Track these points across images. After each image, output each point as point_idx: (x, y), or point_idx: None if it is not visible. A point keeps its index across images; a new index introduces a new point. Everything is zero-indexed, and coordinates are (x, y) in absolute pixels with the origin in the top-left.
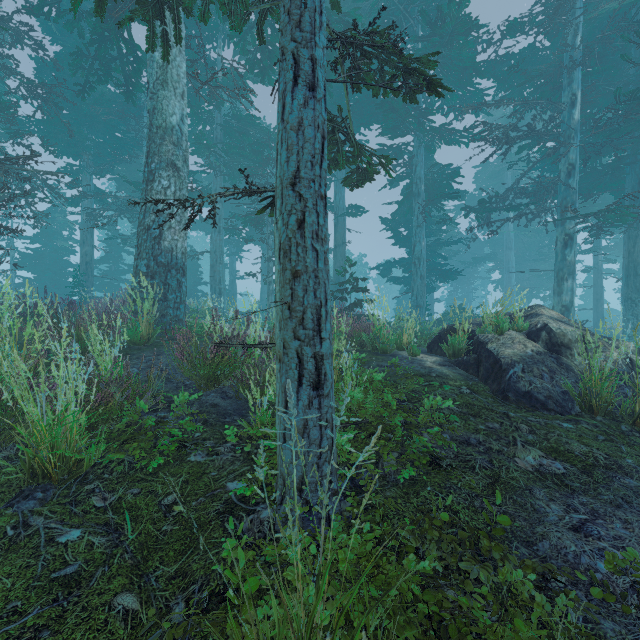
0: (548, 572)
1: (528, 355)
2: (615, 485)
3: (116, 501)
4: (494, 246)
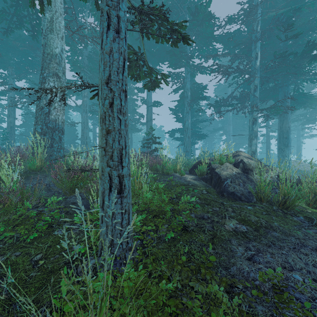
0: (233, 283)
1: (234, 174)
2: (269, 236)
3: (4, 260)
4: (223, 123)
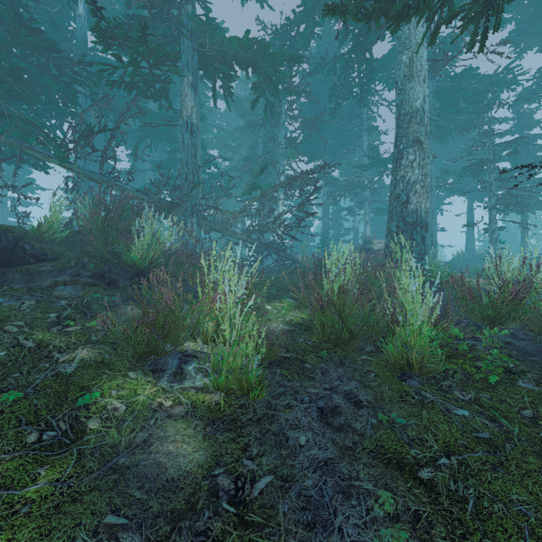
0: None
1: None
2: None
3: (474, 399)
4: None
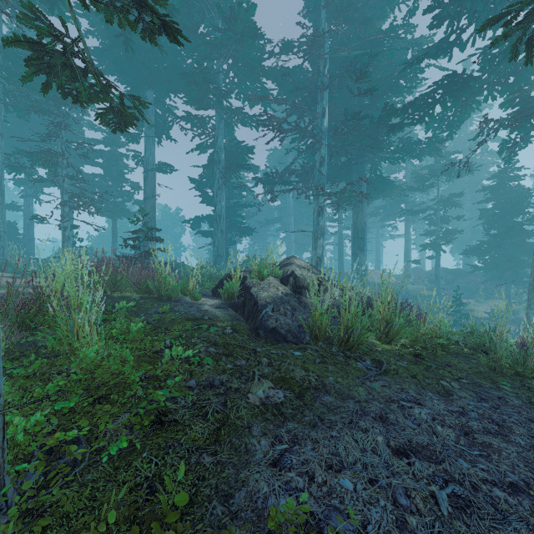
0: None
1: (279, 297)
2: (317, 405)
3: None
4: (281, 212)
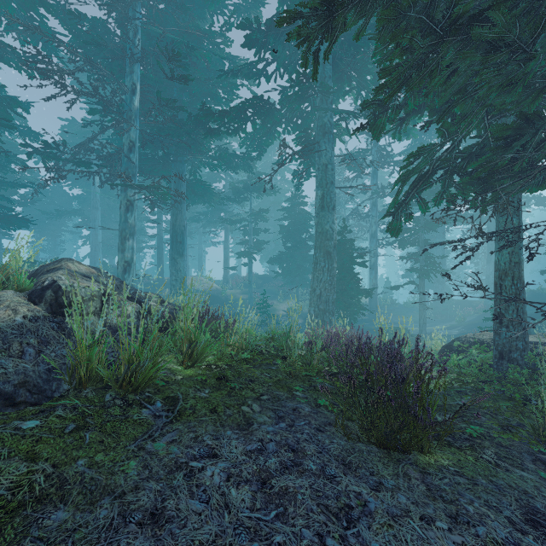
0: None
1: (15, 324)
2: None
3: None
4: (83, 203)
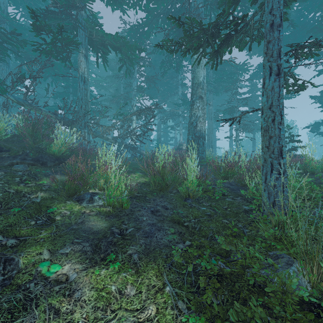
0: None
1: None
2: None
3: (209, 205)
4: None
